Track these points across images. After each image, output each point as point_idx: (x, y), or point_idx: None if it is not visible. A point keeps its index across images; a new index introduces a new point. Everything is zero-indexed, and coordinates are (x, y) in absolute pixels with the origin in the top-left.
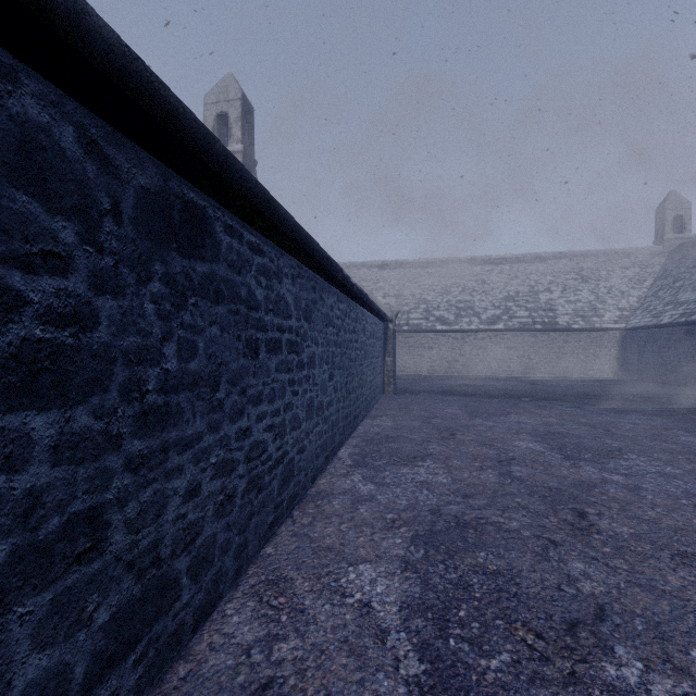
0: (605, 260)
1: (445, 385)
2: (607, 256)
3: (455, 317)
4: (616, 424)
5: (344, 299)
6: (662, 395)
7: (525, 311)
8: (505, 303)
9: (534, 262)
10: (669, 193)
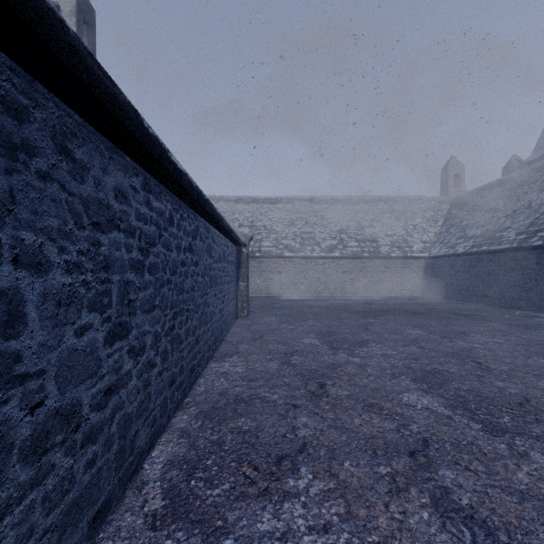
0: (409, 204)
1: (294, 307)
2: (411, 201)
3: (300, 245)
4: (476, 352)
5: (165, 195)
6: (472, 312)
7: (356, 242)
8: (339, 235)
9: (359, 203)
10: (450, 157)
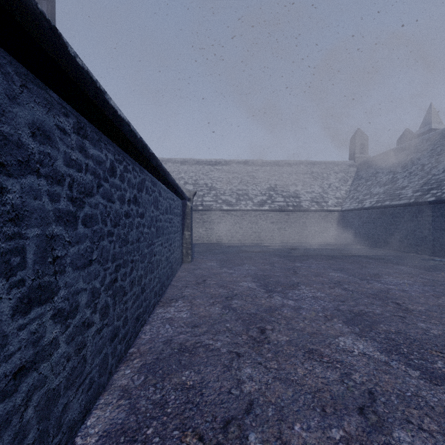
0: (325, 167)
1: (232, 252)
2: (326, 165)
3: (236, 200)
4: (393, 293)
5: (105, 144)
6: (379, 256)
7: (282, 197)
8: (268, 192)
9: (284, 166)
10: (357, 129)
